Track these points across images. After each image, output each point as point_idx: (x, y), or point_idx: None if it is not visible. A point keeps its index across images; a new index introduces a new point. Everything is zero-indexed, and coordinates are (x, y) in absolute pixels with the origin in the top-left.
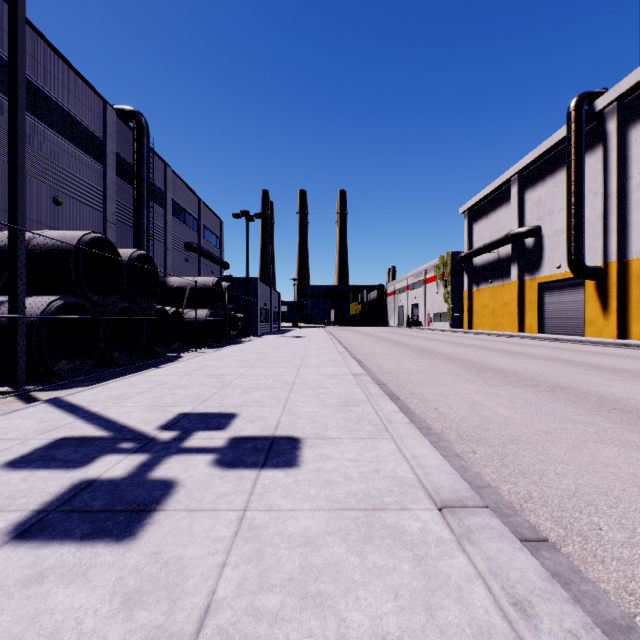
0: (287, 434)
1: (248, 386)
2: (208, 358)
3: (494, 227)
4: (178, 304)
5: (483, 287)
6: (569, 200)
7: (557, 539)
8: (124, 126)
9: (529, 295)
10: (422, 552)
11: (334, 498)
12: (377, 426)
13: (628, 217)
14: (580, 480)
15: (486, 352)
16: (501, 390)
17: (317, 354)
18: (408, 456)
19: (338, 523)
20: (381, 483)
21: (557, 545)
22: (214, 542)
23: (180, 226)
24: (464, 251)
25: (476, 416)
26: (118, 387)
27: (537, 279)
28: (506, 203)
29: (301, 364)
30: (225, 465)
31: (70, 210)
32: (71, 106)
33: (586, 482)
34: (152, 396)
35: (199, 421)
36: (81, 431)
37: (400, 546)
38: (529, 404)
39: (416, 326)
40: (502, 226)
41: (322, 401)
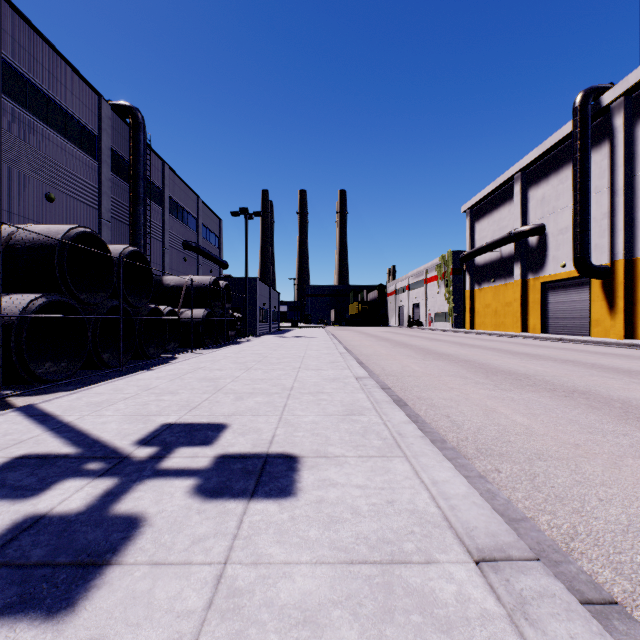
0: (283, 451)
1: (242, 391)
2: (203, 359)
3: (496, 226)
4: (174, 303)
5: (485, 286)
6: (575, 197)
7: (624, 597)
8: (120, 122)
9: (533, 294)
10: (464, 638)
11: (340, 544)
12: (386, 440)
13: (636, 214)
14: (630, 508)
15: (492, 353)
16: (515, 395)
17: (317, 355)
18: (427, 481)
19: (346, 585)
20: (398, 521)
21: (626, 607)
22: (178, 619)
23: (178, 224)
24: (466, 250)
25: (493, 425)
26: (101, 392)
27: (541, 278)
28: (509, 201)
29: (300, 366)
30: (207, 494)
31: (63, 207)
32: (64, 100)
33: (638, 511)
34: (136, 403)
35: (183, 434)
36: (45, 447)
37: (432, 627)
38: (549, 411)
39: (417, 326)
40: (505, 225)
41: (323, 409)
